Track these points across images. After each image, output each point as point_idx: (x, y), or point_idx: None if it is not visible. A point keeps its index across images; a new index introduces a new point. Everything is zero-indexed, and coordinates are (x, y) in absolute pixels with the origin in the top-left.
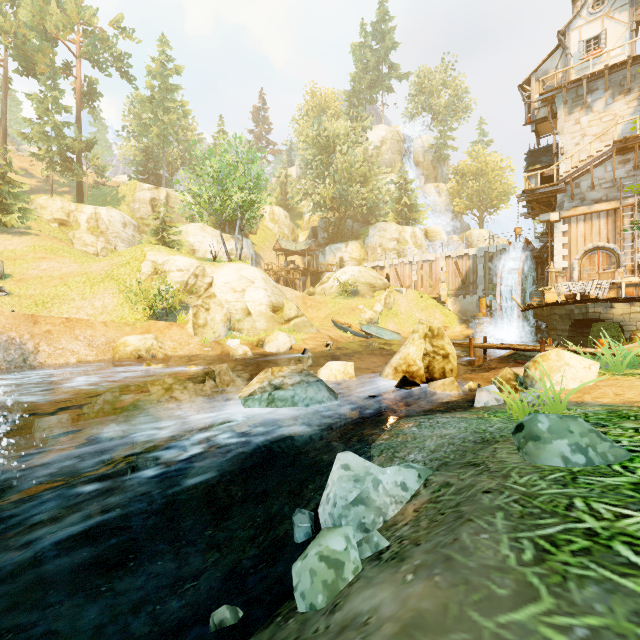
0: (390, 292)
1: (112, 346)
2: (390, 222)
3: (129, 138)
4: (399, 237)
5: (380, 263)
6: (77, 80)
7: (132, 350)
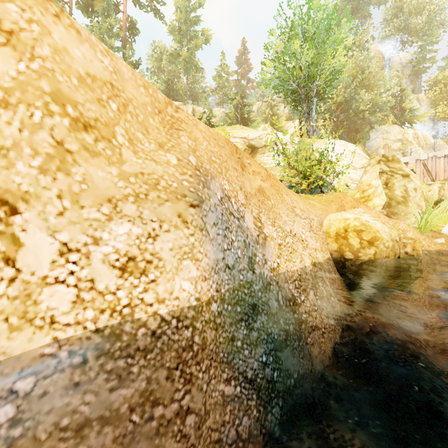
0: (443, 184)
1: (323, 232)
2: (393, 125)
3: (151, 78)
4: (402, 138)
5: (402, 159)
6: (124, 15)
7: (389, 239)
